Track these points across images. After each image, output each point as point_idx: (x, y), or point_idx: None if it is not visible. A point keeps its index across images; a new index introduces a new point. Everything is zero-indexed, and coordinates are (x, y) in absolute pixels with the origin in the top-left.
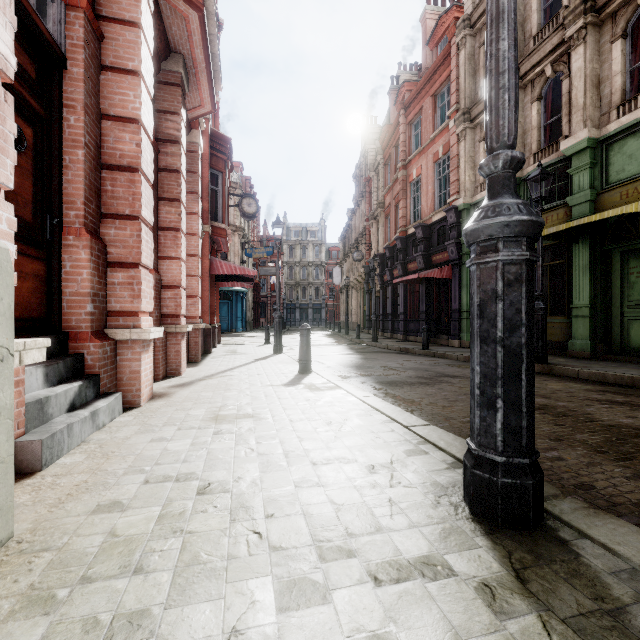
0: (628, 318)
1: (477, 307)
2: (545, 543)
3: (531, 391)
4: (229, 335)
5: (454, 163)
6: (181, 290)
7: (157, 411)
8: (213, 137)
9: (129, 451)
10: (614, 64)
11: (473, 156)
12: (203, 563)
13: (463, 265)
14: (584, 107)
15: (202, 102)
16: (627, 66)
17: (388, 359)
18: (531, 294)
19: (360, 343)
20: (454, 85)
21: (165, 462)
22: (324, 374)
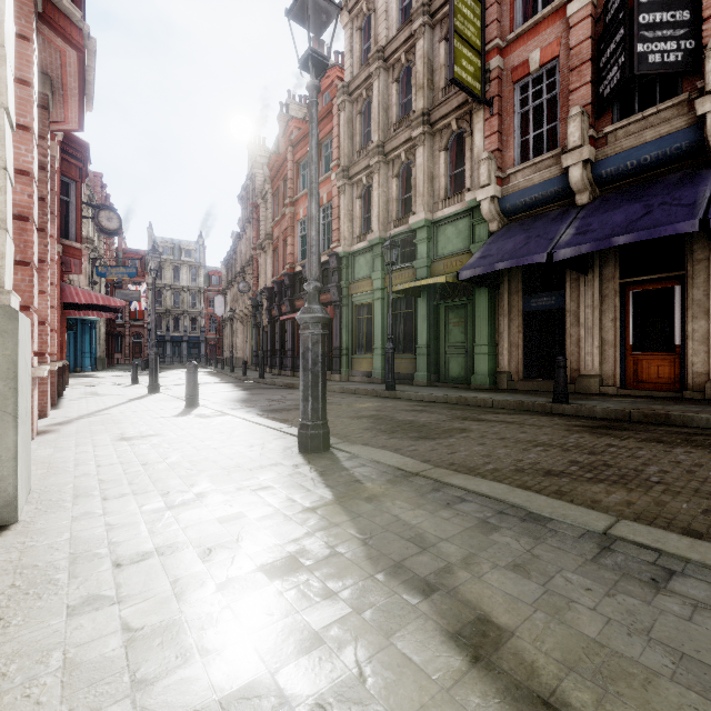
0: (448, 355)
1: (302, 354)
2: (325, 454)
3: (324, 392)
4: (73, 375)
5: (336, 213)
6: (48, 326)
7: (57, 440)
8: (64, 138)
9: (64, 459)
10: (441, 168)
11: (351, 210)
12: (165, 478)
13: (343, 307)
14: (423, 194)
15: (67, 120)
16: (448, 172)
17: (273, 393)
18: (324, 348)
19: (247, 380)
20: (336, 142)
21: (103, 459)
22: (212, 406)
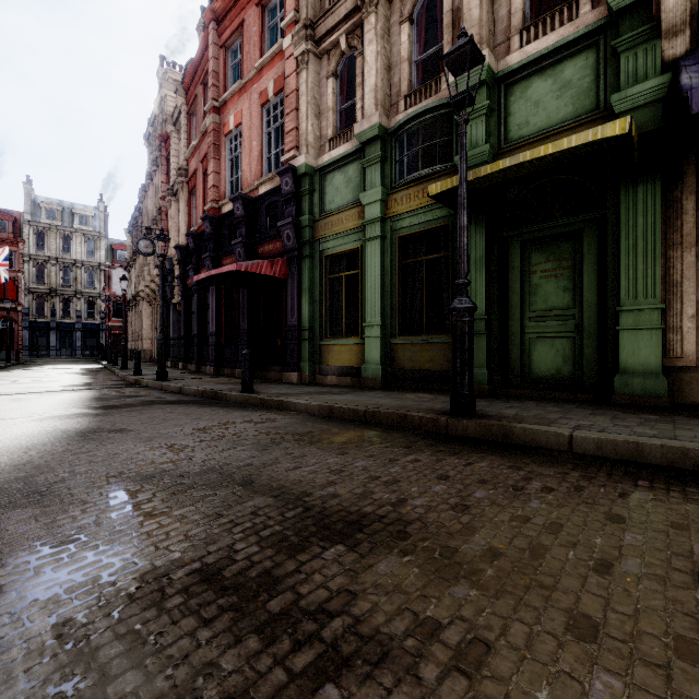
0: (530, 335)
1: None
2: None
3: None
4: None
5: (292, 102)
6: None
7: None
8: None
9: None
10: None
11: (318, 99)
12: None
13: (304, 259)
14: (480, 23)
15: None
16: None
17: (156, 429)
18: None
19: (136, 383)
20: None
21: None
22: None
